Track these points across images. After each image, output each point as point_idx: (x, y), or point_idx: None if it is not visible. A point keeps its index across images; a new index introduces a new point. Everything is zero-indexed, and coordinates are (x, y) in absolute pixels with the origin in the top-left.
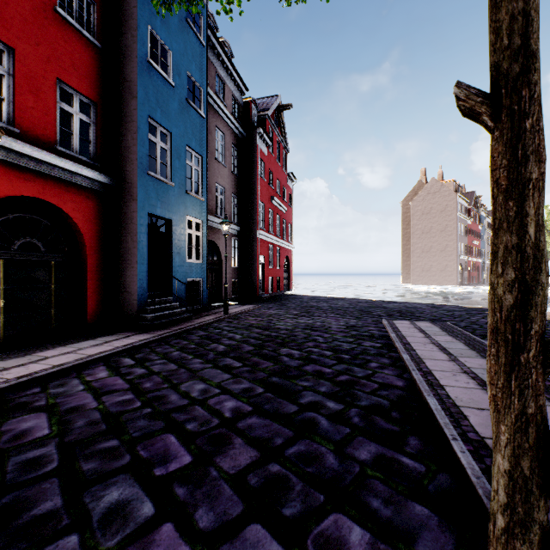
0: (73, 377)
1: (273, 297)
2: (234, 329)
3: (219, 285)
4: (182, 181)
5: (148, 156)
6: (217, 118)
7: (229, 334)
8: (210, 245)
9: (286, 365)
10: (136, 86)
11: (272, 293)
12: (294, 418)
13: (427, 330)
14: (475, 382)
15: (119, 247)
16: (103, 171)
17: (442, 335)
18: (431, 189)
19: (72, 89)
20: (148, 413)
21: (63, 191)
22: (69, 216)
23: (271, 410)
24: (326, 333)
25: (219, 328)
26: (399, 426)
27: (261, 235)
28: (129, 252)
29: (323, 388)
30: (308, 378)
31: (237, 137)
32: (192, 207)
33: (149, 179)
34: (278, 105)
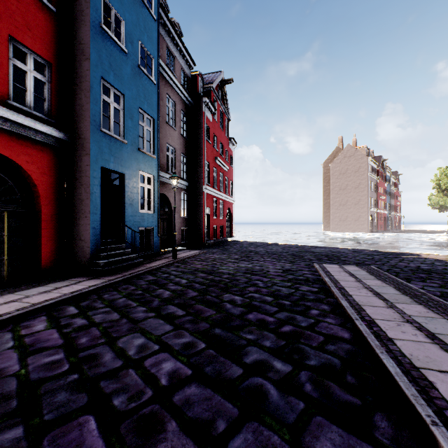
0: (7, 331)
1: (217, 243)
2: (180, 274)
3: (170, 233)
4: (135, 139)
5: (101, 114)
6: (168, 87)
7: (175, 279)
8: (161, 198)
9: (229, 313)
10: (89, 48)
11: (216, 239)
12: (238, 385)
13: (356, 274)
14: (423, 334)
15: (74, 198)
16: (58, 127)
17: (371, 279)
18: (347, 153)
19: (26, 48)
20: (73, 381)
21: (15, 144)
22: (22, 168)
23: (213, 374)
24: (265, 278)
25: (167, 273)
26: (359, 397)
27: (207, 189)
28: (82, 202)
29: (268, 342)
30: (252, 329)
31: (186, 105)
32: (144, 163)
33: (102, 135)
34: (221, 79)
